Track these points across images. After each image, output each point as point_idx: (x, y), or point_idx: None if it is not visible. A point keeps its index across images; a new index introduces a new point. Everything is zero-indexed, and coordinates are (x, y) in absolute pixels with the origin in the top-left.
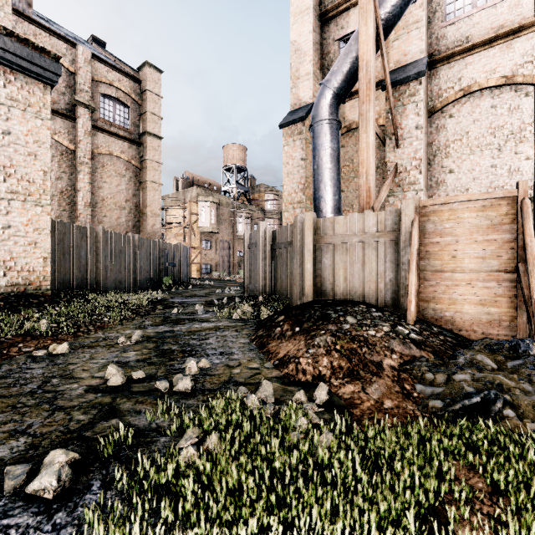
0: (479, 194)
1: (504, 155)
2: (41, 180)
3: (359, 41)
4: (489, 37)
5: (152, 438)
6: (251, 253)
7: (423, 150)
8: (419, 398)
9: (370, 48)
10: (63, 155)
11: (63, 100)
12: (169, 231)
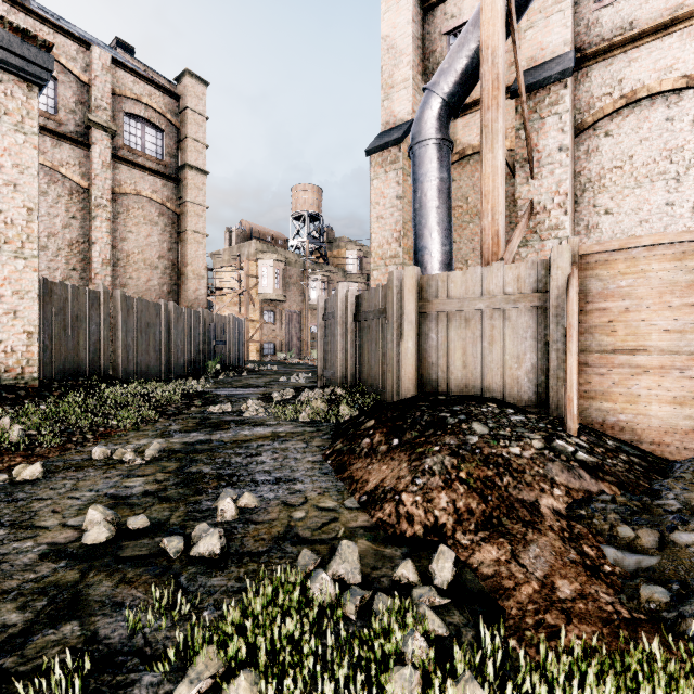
0: (675, 234)
1: (685, 188)
2: (24, 222)
3: (482, 20)
4: (664, 20)
5: (128, 674)
6: (326, 327)
7: (569, 182)
8: (615, 576)
9: (498, 29)
10: (72, 195)
11: (73, 121)
12: (219, 298)
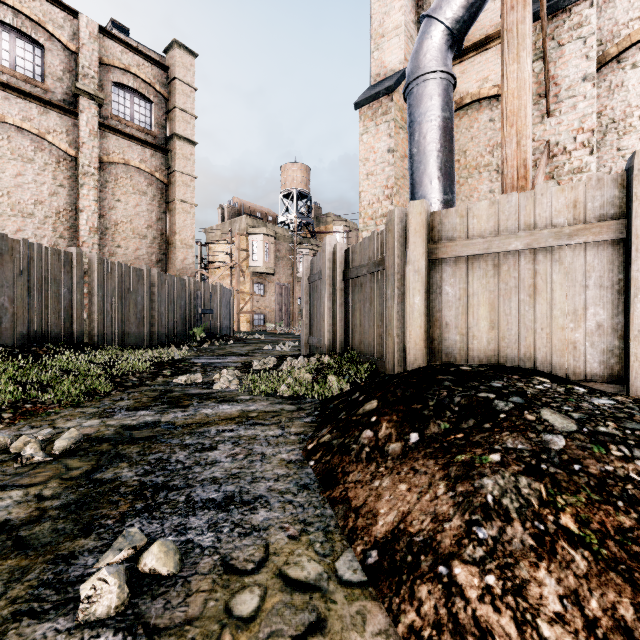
0: None
1: None
2: None
3: None
4: None
5: None
6: (312, 290)
7: (595, 117)
8: None
9: None
10: (60, 163)
11: (61, 89)
12: (212, 272)
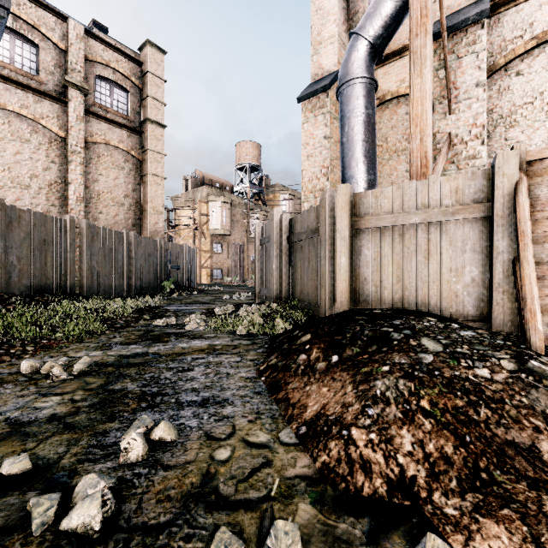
0: None
1: None
2: None
3: None
4: None
5: None
6: (263, 250)
7: (485, 115)
8: None
9: None
10: (51, 143)
11: (52, 81)
12: (178, 233)
